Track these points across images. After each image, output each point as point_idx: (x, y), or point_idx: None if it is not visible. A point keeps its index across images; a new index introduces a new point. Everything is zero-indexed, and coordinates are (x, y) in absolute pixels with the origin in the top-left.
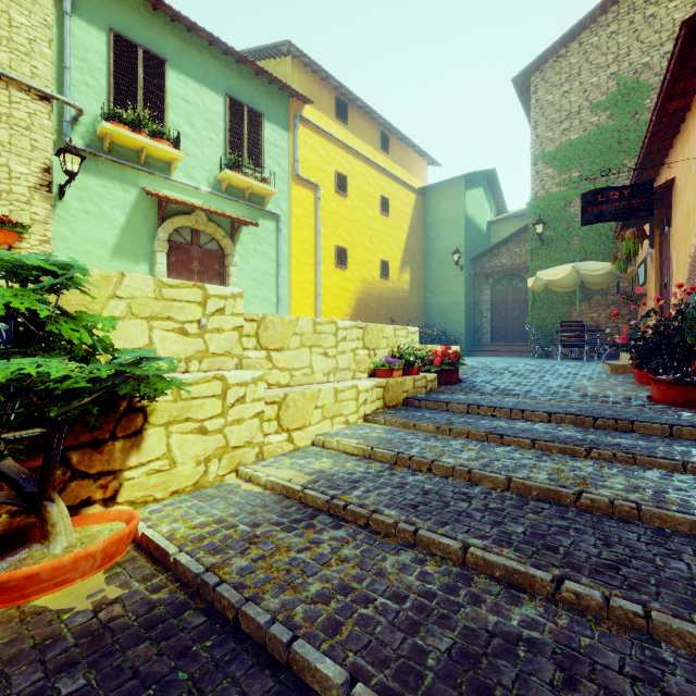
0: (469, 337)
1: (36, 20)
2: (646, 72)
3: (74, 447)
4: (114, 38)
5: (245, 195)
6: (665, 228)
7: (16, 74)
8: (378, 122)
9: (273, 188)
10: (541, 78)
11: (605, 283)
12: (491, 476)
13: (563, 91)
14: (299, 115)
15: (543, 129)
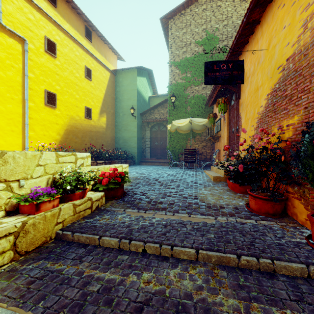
0: (139, 155)
1: None
2: (217, 32)
3: None
4: None
5: None
6: (231, 103)
7: None
8: (83, 19)
9: None
10: (173, 23)
11: (201, 130)
12: None
13: (183, 32)
14: None
15: (174, 49)
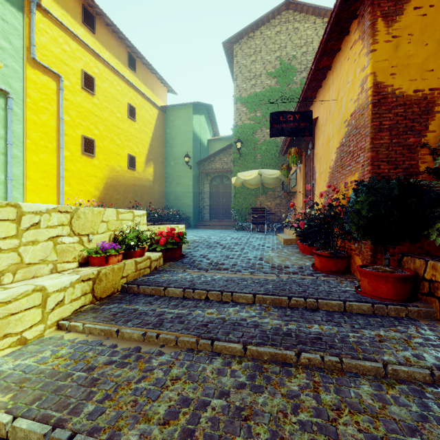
0: (195, 216)
1: None
2: (294, 60)
3: None
4: None
5: None
6: (308, 152)
7: None
8: (126, 44)
9: None
10: (239, 48)
11: (274, 184)
12: None
13: (252, 60)
14: (36, 2)
15: (240, 82)
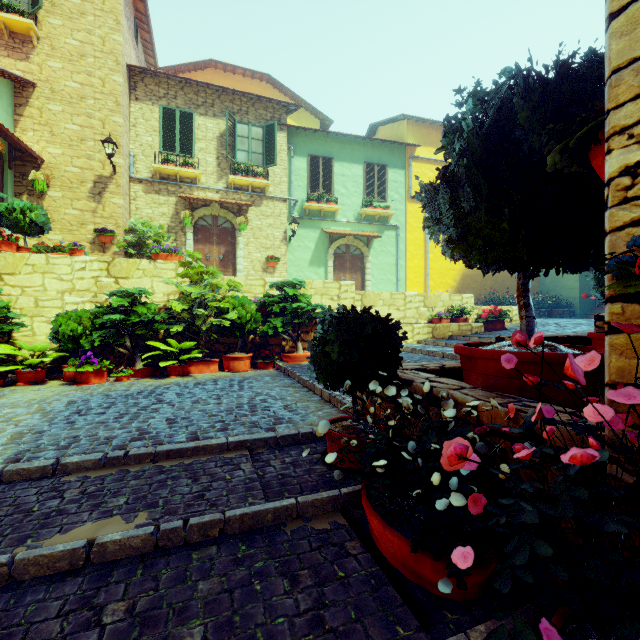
0: (586, 301)
1: (282, 168)
2: None
3: (302, 332)
4: (310, 158)
5: (375, 219)
6: None
7: (276, 194)
8: None
9: (392, 211)
10: None
11: None
12: (438, 353)
13: None
14: (412, 157)
15: None
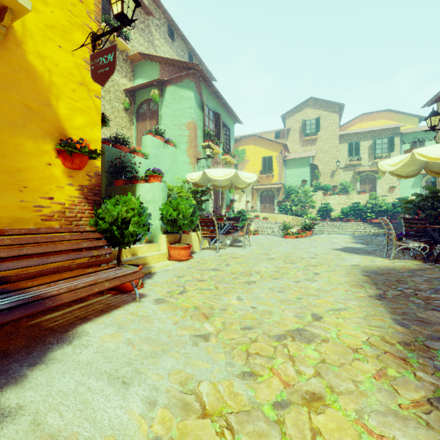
0: None
1: (397, 151)
2: None
3: None
4: (411, 143)
5: None
6: None
7: None
8: None
9: None
10: None
11: None
12: None
13: None
14: None
15: None
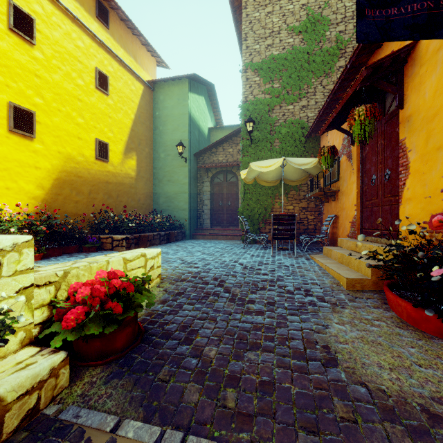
0: (192, 222)
1: None
2: (327, 9)
3: None
4: None
5: None
6: None
7: None
8: None
9: None
10: None
11: (300, 180)
12: None
13: (267, 12)
14: None
15: (252, 42)
